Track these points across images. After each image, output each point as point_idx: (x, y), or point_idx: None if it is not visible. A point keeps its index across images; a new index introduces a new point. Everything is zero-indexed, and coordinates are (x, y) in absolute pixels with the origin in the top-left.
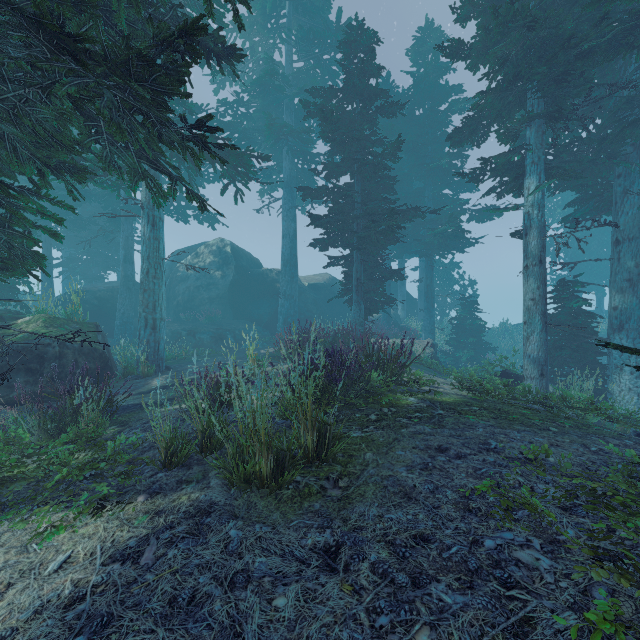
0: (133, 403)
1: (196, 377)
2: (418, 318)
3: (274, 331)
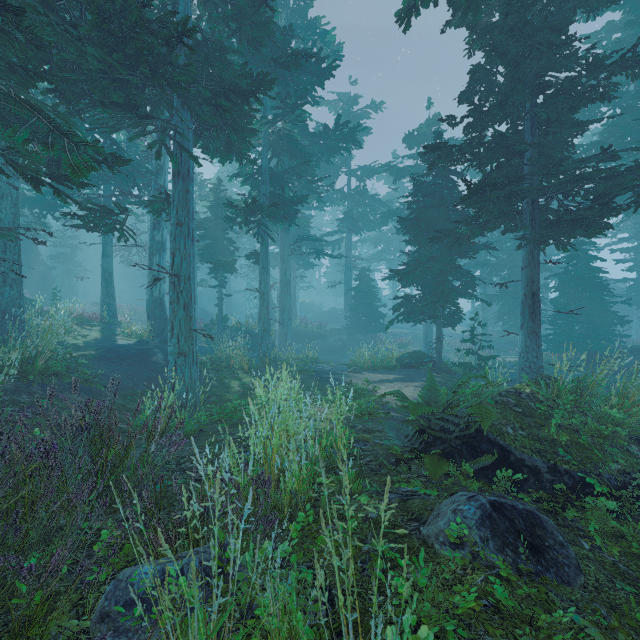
0: None
1: None
2: None
3: None
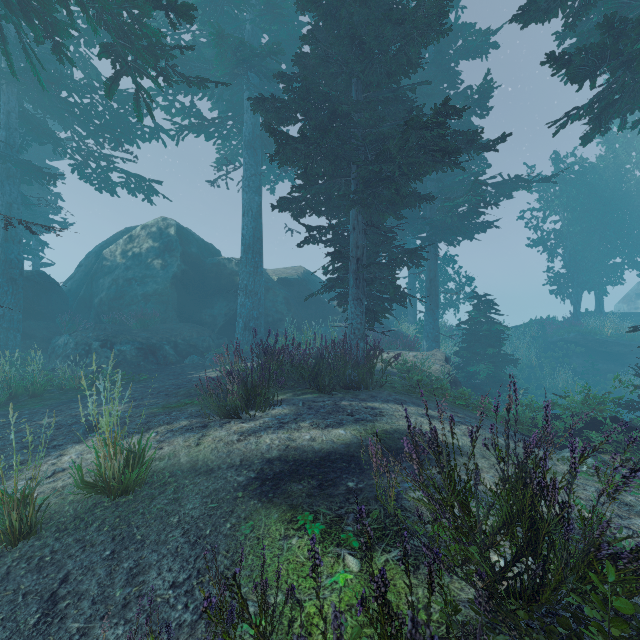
0: None
1: None
2: (407, 320)
3: (233, 338)
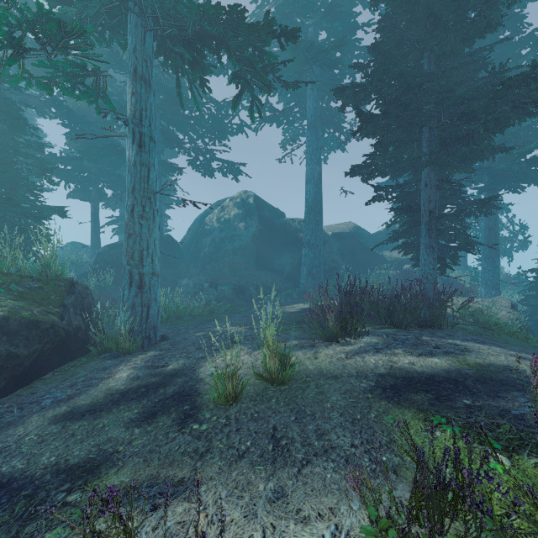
0: (8, 470)
1: (183, 369)
2: (457, 268)
3: (297, 282)
